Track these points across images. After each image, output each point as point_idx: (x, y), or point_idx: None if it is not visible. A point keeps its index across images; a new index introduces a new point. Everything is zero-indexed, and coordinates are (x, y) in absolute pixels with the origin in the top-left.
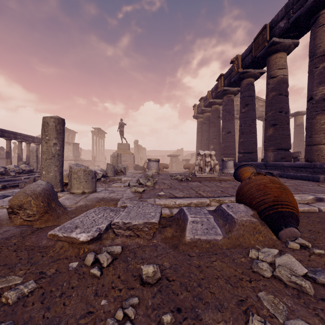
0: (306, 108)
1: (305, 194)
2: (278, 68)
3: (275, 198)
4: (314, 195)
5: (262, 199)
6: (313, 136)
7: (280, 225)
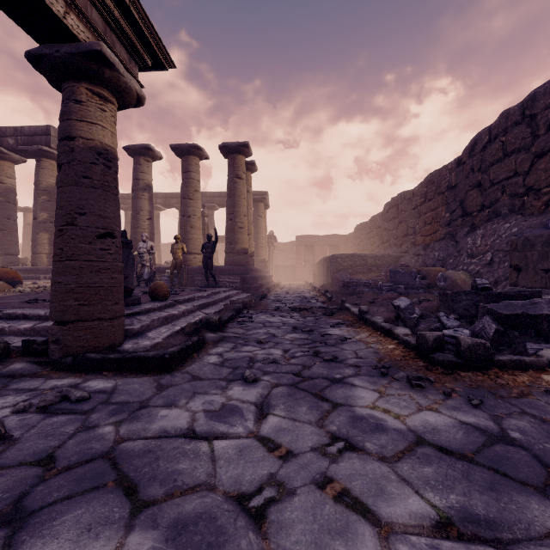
0: (33, 225)
1: (28, 282)
2: (7, 176)
3: (14, 276)
4: (33, 282)
5: (7, 277)
6: (37, 247)
7: (16, 285)
